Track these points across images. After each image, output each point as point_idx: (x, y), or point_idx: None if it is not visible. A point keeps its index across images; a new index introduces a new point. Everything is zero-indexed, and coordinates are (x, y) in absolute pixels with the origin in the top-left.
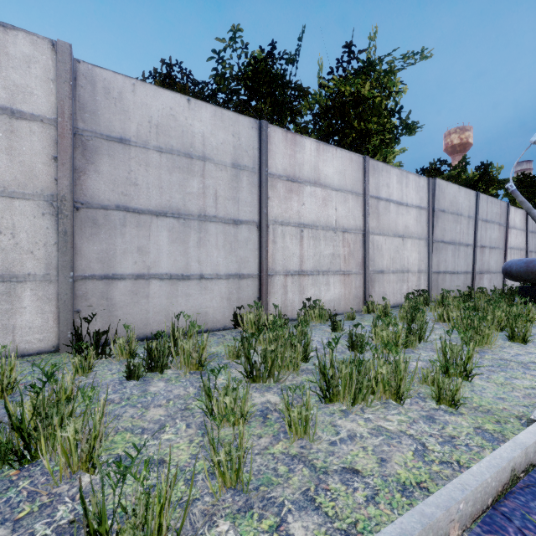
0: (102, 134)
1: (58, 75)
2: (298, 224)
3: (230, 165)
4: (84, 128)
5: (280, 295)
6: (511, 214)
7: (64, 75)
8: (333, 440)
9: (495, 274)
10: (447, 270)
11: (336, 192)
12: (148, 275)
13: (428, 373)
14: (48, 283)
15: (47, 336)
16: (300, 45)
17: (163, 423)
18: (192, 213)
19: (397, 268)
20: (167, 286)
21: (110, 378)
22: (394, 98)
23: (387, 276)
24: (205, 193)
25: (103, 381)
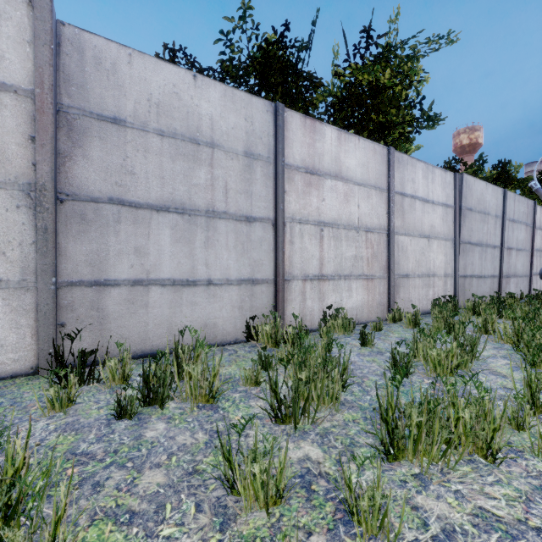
0: (92, 112)
1: (35, 36)
2: (318, 222)
3: (242, 153)
4: (69, 104)
5: (297, 302)
6: (537, 214)
7: (44, 36)
8: (424, 541)
9: (521, 278)
10: (474, 274)
11: (358, 186)
12: (147, 280)
13: (514, 412)
14: (24, 291)
15: (23, 355)
16: (313, 31)
17: (162, 501)
18: (198, 208)
19: (423, 272)
20: (170, 294)
21: (96, 415)
22: (415, 87)
23: (412, 281)
24: (214, 185)
25: (85, 420)
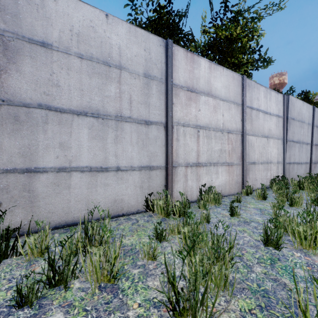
0: (24, 36)
1: None
2: (195, 125)
3: (142, 74)
4: (5, 29)
5: (182, 182)
6: None
7: None
8: None
9: None
10: (295, 162)
11: (223, 101)
12: (70, 168)
13: None
14: None
15: None
16: (189, 4)
17: None
18: (109, 113)
19: (264, 160)
20: (88, 178)
21: (1, 299)
22: (256, 39)
23: (257, 166)
24: (121, 97)
25: None
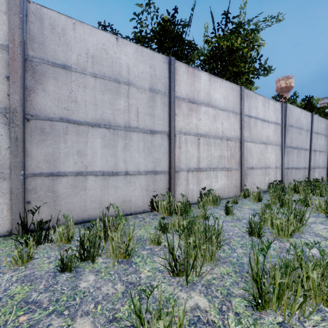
0: (48, 61)
1: (9, 8)
2: (196, 134)
3: (148, 89)
4: (33, 55)
5: (183, 186)
6: None
7: (15, 9)
8: None
9: (322, 169)
10: (293, 167)
11: (222, 111)
12: (86, 172)
13: None
14: (2, 180)
15: (2, 223)
16: (192, 14)
17: None
18: (119, 124)
19: (262, 165)
20: (101, 181)
21: (46, 268)
22: (256, 49)
23: (255, 171)
24: (129, 109)
25: (39, 273)
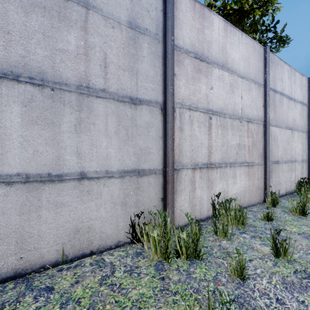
0: None
1: None
2: (206, 109)
3: (126, 23)
4: None
5: (187, 192)
6: None
7: None
8: None
9: None
10: None
11: (241, 79)
12: None
13: None
14: None
15: None
16: None
17: None
18: (66, 81)
19: (288, 158)
20: (21, 194)
21: None
22: (271, 13)
23: (281, 166)
24: (88, 54)
25: None
